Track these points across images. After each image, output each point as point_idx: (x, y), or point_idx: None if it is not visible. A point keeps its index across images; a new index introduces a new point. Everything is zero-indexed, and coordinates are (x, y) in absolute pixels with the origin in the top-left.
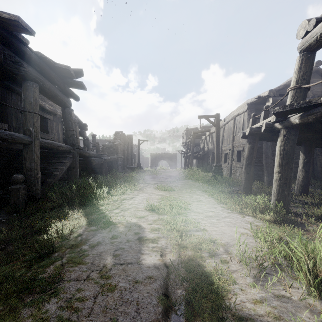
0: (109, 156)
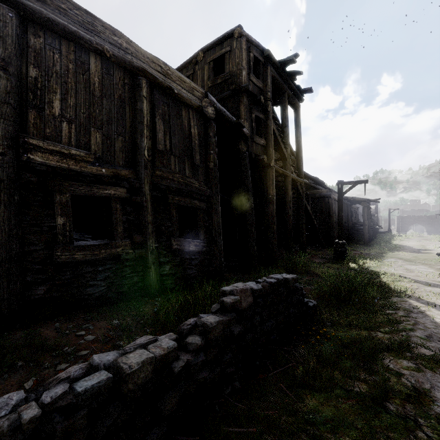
0: (376, 226)
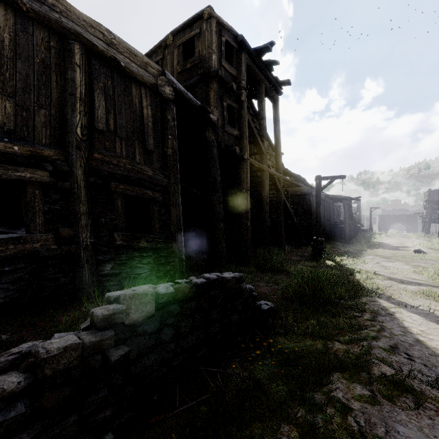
0: (358, 224)
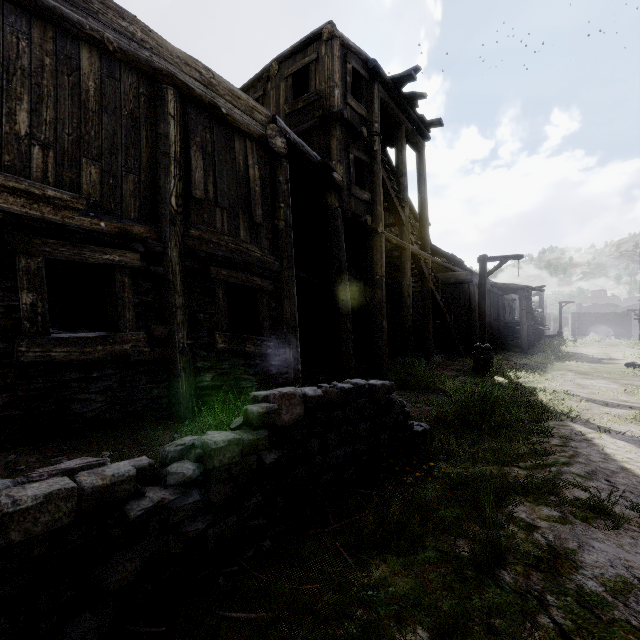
0: (541, 326)
